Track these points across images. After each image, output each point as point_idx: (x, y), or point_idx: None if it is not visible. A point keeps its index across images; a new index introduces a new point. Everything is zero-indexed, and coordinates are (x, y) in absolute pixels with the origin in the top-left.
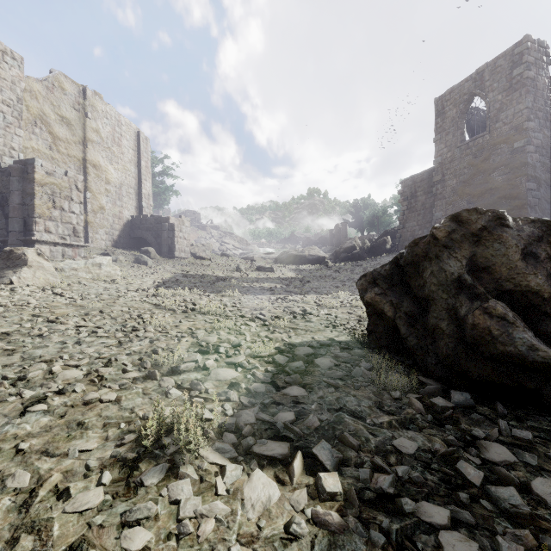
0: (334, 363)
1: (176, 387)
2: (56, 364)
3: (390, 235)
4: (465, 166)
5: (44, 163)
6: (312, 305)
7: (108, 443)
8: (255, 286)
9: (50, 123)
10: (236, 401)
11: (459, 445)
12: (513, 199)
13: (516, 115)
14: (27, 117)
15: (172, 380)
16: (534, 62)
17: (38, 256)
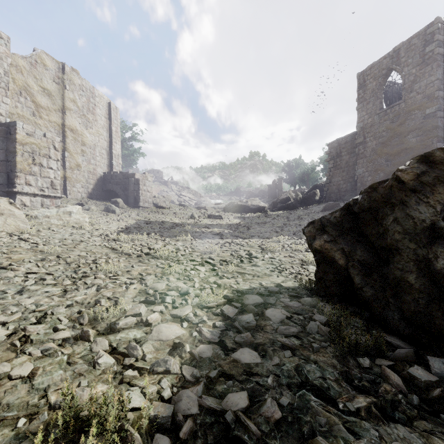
0: (286, 315)
1: (109, 352)
2: None
3: (318, 188)
4: (383, 130)
5: (25, 125)
6: (257, 248)
7: None
8: (206, 231)
9: (33, 93)
10: (177, 373)
11: None
12: None
13: (429, 86)
14: (13, 88)
15: (106, 342)
16: (443, 40)
17: (10, 204)
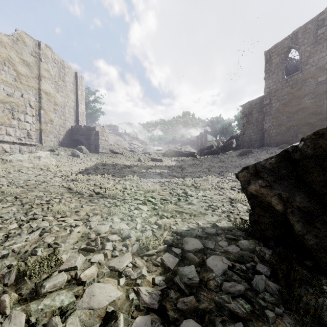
0: (227, 264)
1: None
2: None
3: (235, 138)
4: (285, 94)
5: (5, 87)
6: (191, 187)
7: None
8: (149, 171)
9: (15, 64)
10: None
11: None
12: (318, 114)
13: (320, 60)
14: None
15: (23, 317)
16: None
17: None
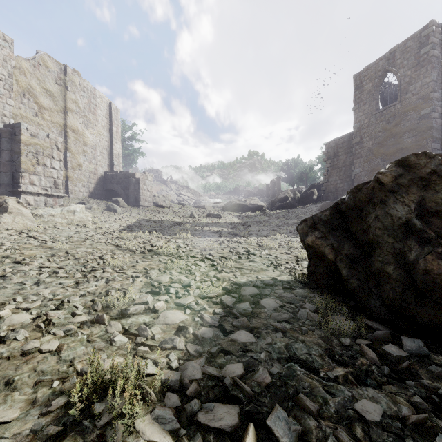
0: (279, 304)
1: (122, 333)
2: (7, 307)
3: (316, 188)
4: (379, 130)
5: (29, 126)
6: (254, 246)
7: (33, 410)
8: (205, 229)
9: (36, 95)
10: (182, 349)
11: (429, 409)
12: None
13: (423, 87)
14: (16, 89)
15: (119, 324)
16: (438, 43)
17: (18, 203)
